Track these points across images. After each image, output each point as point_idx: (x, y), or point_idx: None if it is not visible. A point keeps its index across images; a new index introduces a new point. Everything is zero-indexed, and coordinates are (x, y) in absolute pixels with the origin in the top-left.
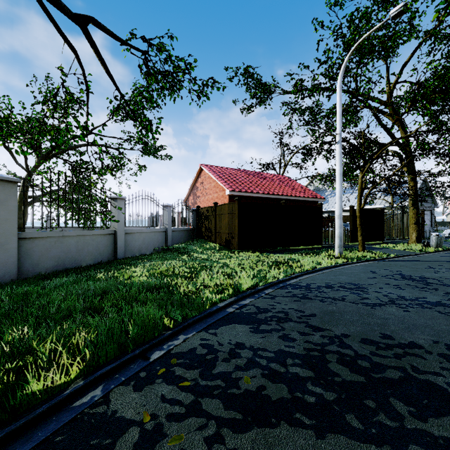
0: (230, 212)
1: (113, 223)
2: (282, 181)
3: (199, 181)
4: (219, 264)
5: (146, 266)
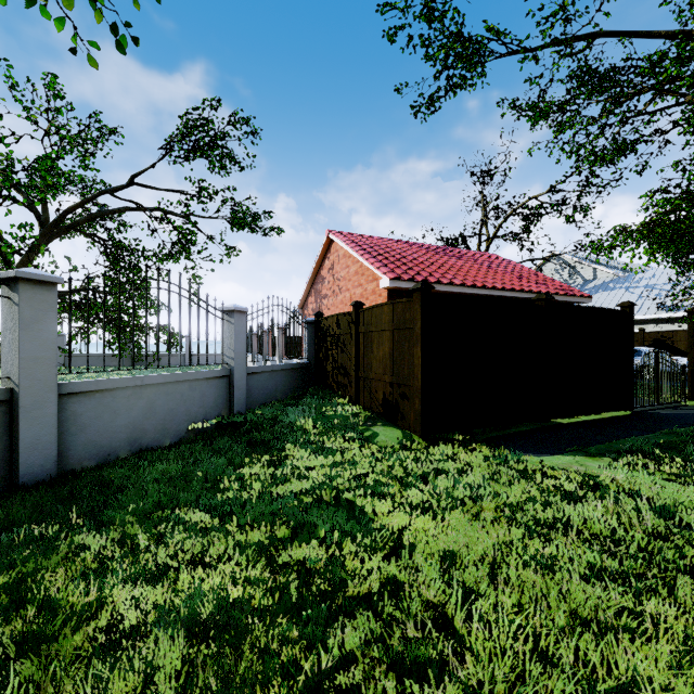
0: (398, 326)
1: (8, 366)
2: (494, 264)
3: (326, 266)
4: (366, 548)
5: (2, 595)
